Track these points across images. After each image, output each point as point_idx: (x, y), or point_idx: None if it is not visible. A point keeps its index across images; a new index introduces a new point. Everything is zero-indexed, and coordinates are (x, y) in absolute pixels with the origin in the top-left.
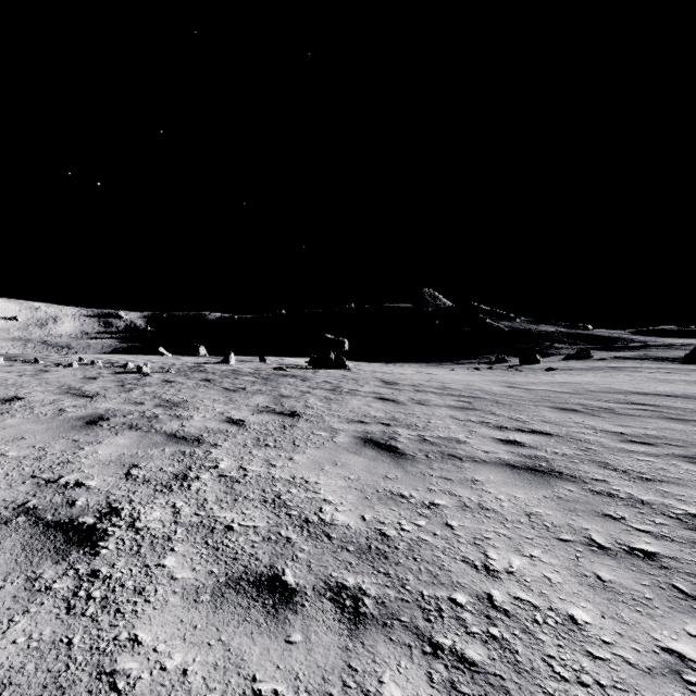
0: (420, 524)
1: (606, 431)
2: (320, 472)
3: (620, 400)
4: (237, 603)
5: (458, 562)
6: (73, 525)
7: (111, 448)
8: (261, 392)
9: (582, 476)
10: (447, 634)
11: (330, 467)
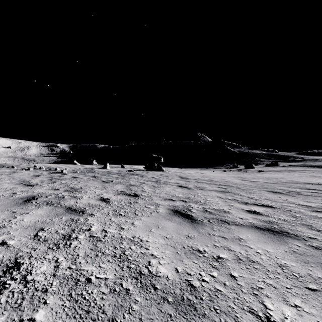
0: (214, 275)
1: (301, 205)
2: (149, 233)
3: (300, 187)
4: None
5: (247, 313)
6: None
7: (32, 217)
8: (120, 182)
9: (301, 235)
10: None
11: (155, 229)
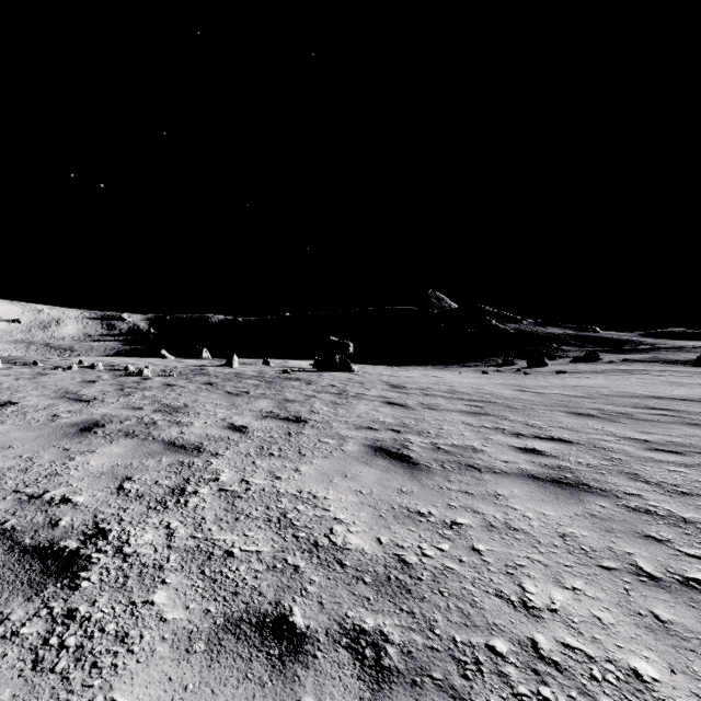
0: (443, 548)
1: (628, 438)
2: (329, 485)
3: (637, 405)
4: (237, 653)
5: (491, 597)
6: (53, 551)
7: (104, 458)
8: (265, 396)
9: (613, 490)
10: (490, 697)
11: (339, 479)
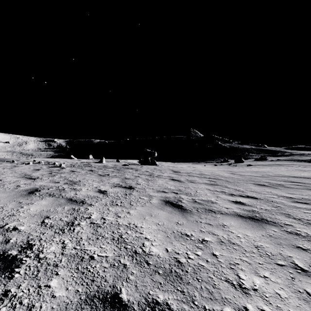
0: (198, 254)
1: (283, 196)
2: (143, 220)
3: (285, 180)
4: None
5: (223, 282)
6: (4, 256)
7: (37, 207)
8: (116, 176)
9: (279, 222)
10: None
11: (148, 217)
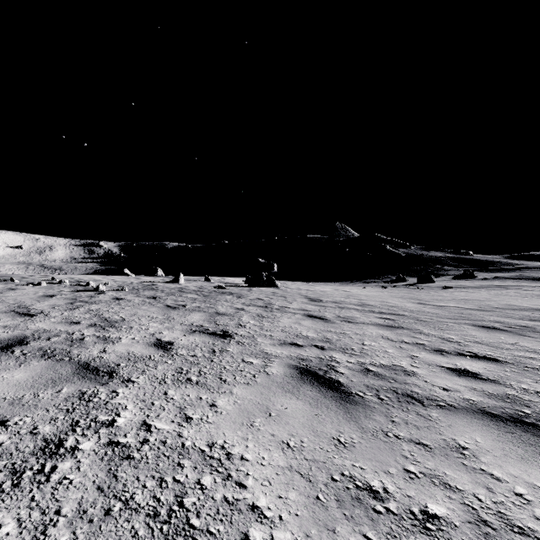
0: None
1: None
2: (248, 432)
3: (531, 317)
4: None
5: None
6: None
7: None
8: (199, 309)
9: None
10: None
11: (261, 420)
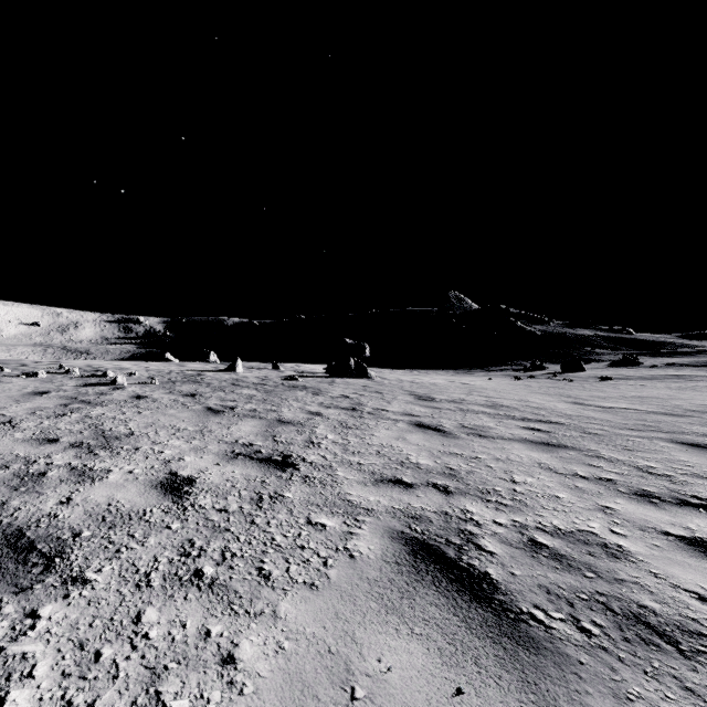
0: None
1: None
2: None
3: None
4: None
5: None
6: None
7: None
8: (254, 413)
9: None
10: None
11: None
